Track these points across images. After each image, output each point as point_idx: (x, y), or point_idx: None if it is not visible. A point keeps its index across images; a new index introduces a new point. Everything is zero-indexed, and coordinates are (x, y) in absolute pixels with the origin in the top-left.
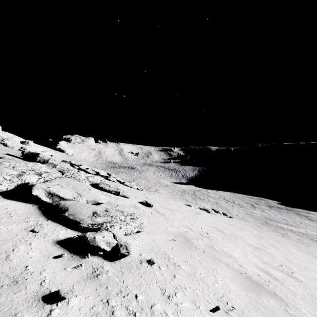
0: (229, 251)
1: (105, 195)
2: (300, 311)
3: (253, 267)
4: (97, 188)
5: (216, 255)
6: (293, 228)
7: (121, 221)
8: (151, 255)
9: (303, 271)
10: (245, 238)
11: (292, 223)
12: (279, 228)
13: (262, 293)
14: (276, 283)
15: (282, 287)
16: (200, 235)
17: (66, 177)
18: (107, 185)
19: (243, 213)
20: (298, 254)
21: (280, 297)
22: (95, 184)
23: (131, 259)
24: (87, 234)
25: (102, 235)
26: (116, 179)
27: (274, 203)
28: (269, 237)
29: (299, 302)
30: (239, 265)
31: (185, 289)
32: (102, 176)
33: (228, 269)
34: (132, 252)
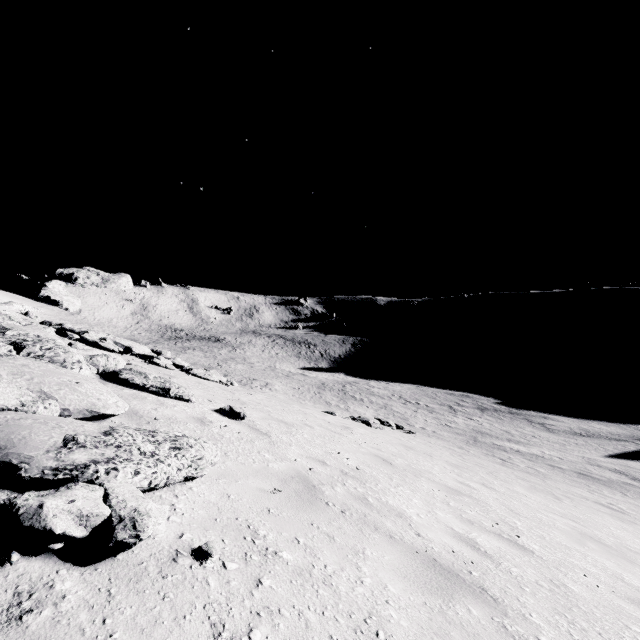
0: (398, 504)
1: (131, 398)
2: (531, 622)
3: (444, 534)
4: (114, 383)
5: (369, 517)
6: (521, 446)
7: (142, 457)
8: (209, 535)
9: (537, 530)
10: (435, 474)
11: (519, 437)
12: (497, 448)
13: (457, 593)
14: (487, 563)
15: (498, 571)
16: (341, 474)
17: (30, 357)
18: (140, 374)
19: (434, 423)
20: (528, 497)
21: (492, 597)
22: (110, 373)
23: (148, 552)
24: (21, 497)
25: (68, 496)
26: (173, 362)
27: (489, 403)
28: (478, 468)
29: (528, 601)
30: (417, 533)
31: (281, 612)
32: (141, 355)
33: (390, 547)
34: (147, 536)
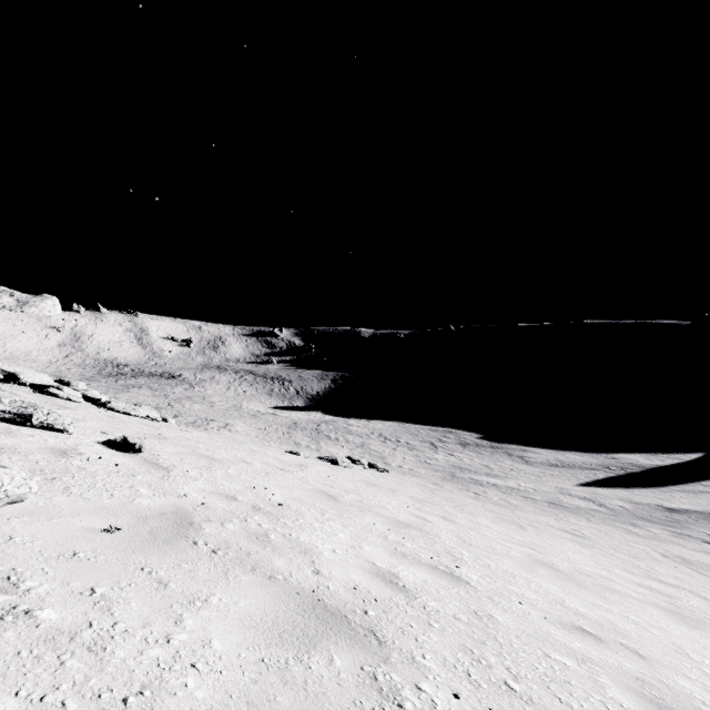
0: (312, 539)
1: None
2: (419, 665)
3: (357, 570)
4: None
5: (253, 556)
6: (499, 480)
7: None
8: None
9: (485, 560)
10: (389, 509)
11: (498, 471)
12: (474, 483)
13: (328, 640)
14: (397, 599)
15: (407, 608)
16: (250, 510)
17: None
18: None
19: (413, 461)
20: (491, 528)
21: (378, 640)
22: None
23: None
24: None
25: None
26: (85, 395)
27: (472, 438)
28: (446, 502)
29: (430, 639)
30: (316, 570)
31: None
32: (38, 386)
33: (259, 589)
34: None
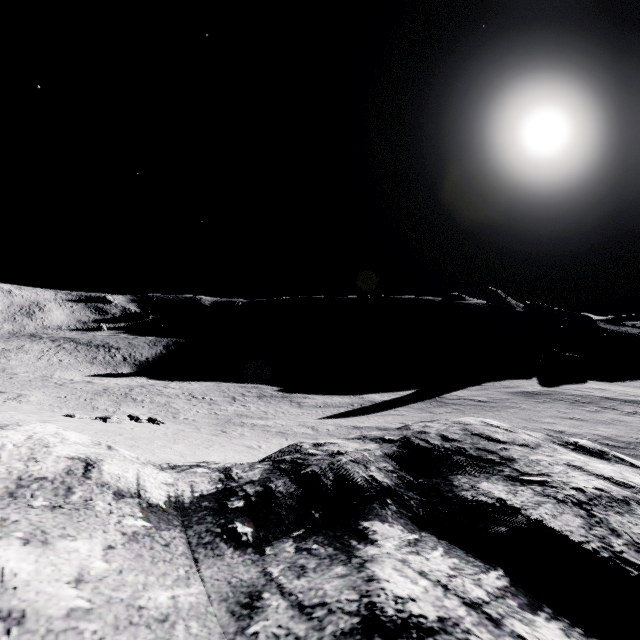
0: None
1: None
2: None
3: None
4: None
5: None
6: (264, 421)
7: None
8: None
9: None
10: None
11: (271, 415)
12: (239, 425)
13: None
14: None
15: None
16: None
17: None
18: None
19: (204, 413)
20: (174, 449)
21: None
22: None
23: None
24: None
25: None
26: None
27: (271, 391)
28: (167, 438)
29: None
30: None
31: None
32: None
33: None
34: None
